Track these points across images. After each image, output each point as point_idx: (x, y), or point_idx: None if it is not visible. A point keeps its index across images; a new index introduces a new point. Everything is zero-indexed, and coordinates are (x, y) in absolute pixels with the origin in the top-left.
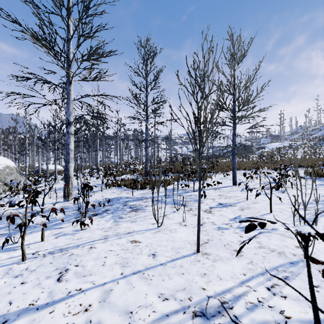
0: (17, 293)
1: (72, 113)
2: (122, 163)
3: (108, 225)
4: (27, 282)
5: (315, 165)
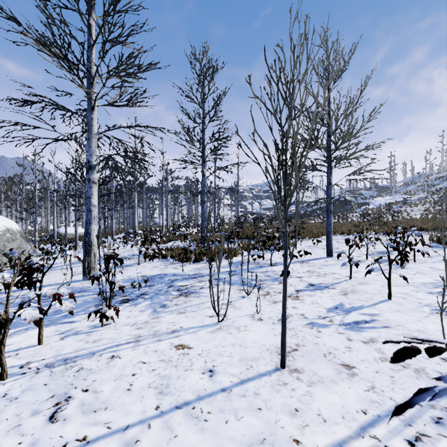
0: None
1: (95, 152)
2: (169, 225)
3: (143, 317)
4: None
5: (445, 228)
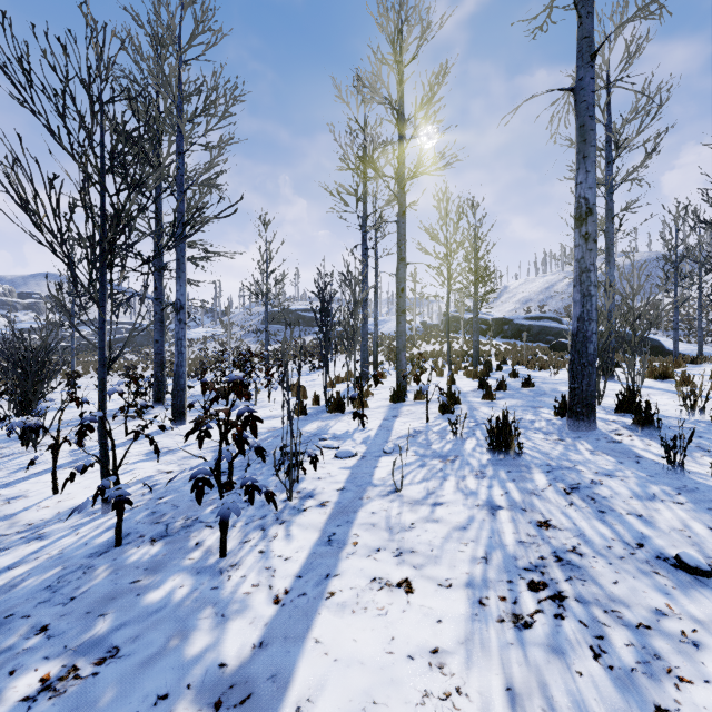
0: None
1: None
2: None
3: None
4: None
5: None
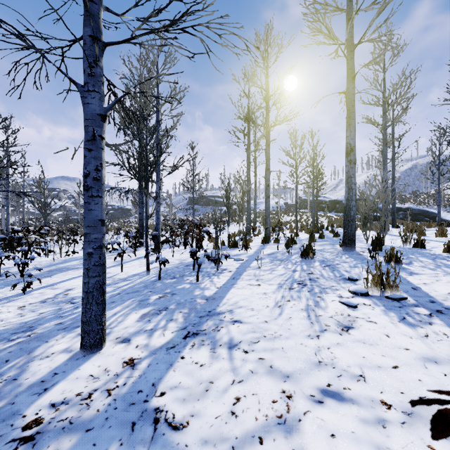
0: None
1: None
2: None
3: None
4: None
5: None
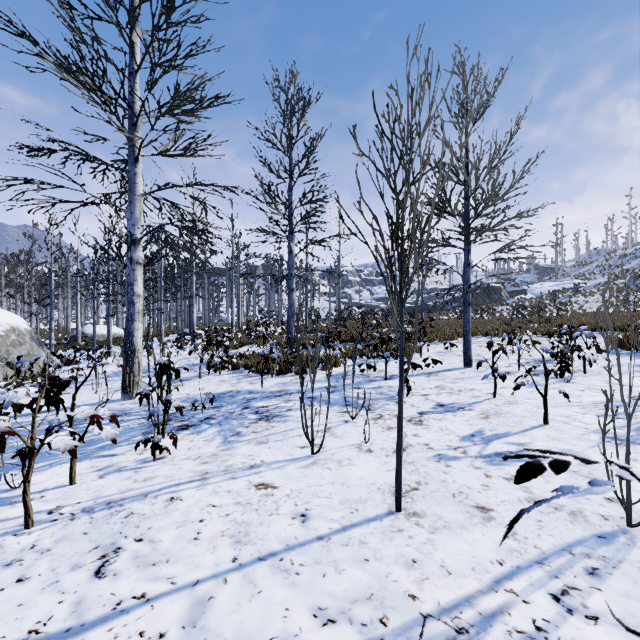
0: (7, 604)
1: (140, 220)
2: (242, 322)
3: (209, 449)
4: (30, 577)
5: (630, 327)
